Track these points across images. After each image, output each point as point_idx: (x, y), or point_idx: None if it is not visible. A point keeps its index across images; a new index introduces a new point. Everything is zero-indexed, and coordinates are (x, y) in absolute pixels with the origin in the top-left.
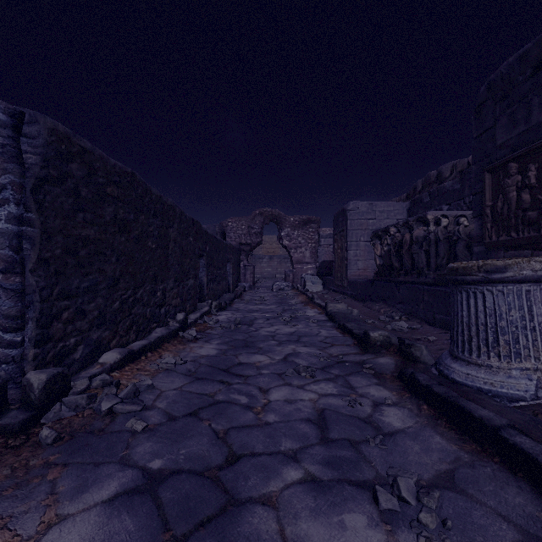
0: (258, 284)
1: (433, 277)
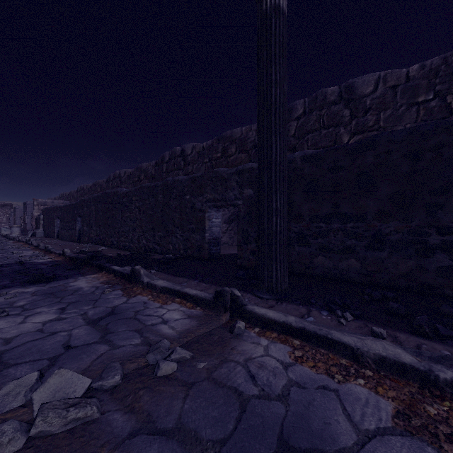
0: None
1: None
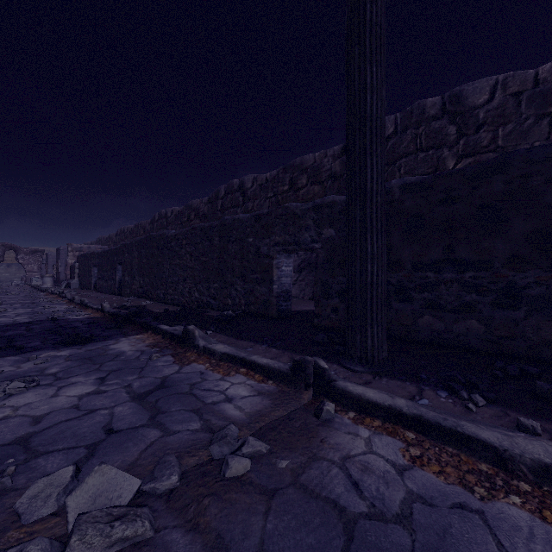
0: None
1: None
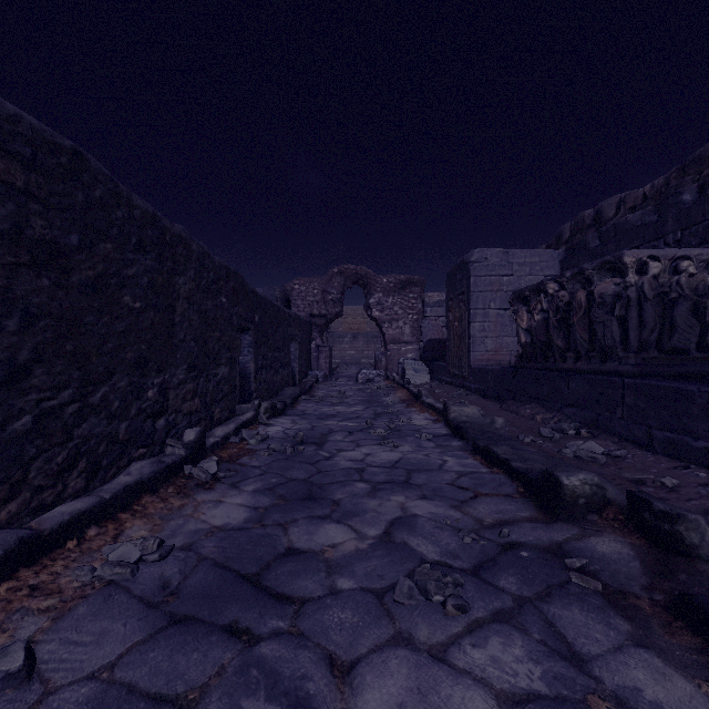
0: (337, 373)
1: (634, 362)
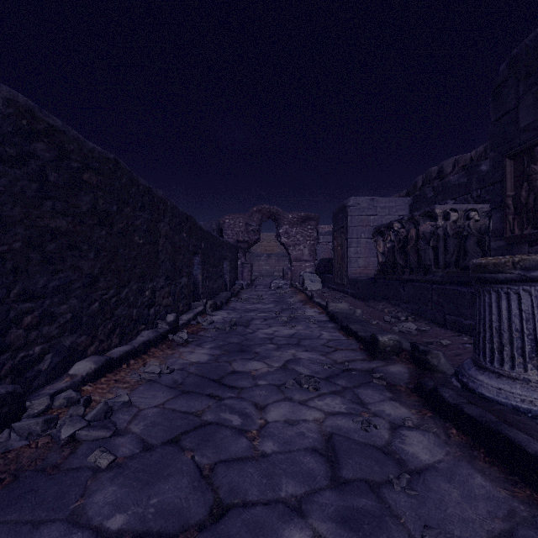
0: (256, 282)
1: (441, 275)
